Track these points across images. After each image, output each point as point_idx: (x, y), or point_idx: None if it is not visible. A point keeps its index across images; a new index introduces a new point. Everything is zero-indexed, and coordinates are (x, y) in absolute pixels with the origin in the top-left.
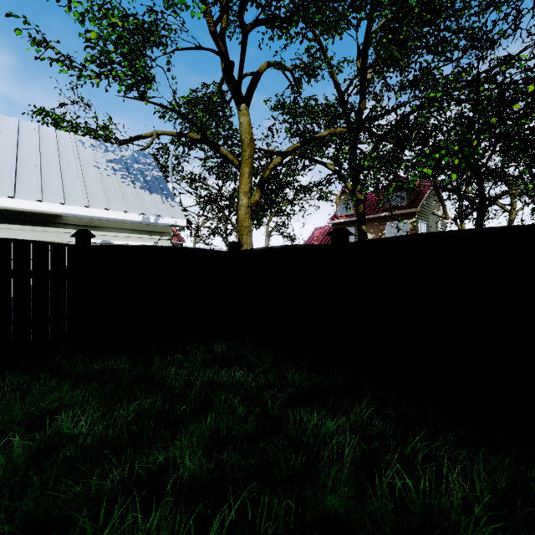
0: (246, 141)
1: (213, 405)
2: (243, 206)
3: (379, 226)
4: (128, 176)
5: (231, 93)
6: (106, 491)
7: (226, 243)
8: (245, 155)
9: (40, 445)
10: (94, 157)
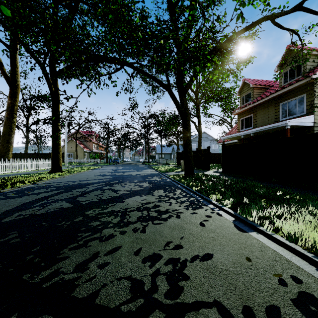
0: None
1: None
2: None
3: None
4: None
5: None
6: None
7: None
8: None
9: None
10: None
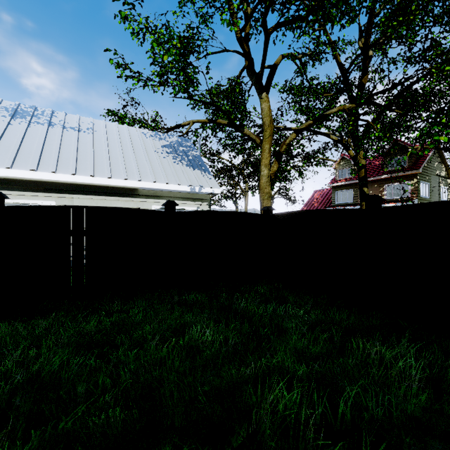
0: (266, 123)
1: (287, 330)
2: (264, 176)
3: (378, 188)
4: (177, 157)
5: (254, 85)
6: (245, 377)
7: (236, 205)
8: (266, 135)
9: (188, 344)
10: (153, 144)
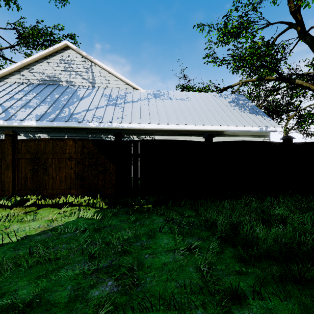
0: None
1: None
2: None
3: None
4: (241, 108)
5: (308, 43)
6: None
7: None
8: None
9: None
10: (223, 102)
